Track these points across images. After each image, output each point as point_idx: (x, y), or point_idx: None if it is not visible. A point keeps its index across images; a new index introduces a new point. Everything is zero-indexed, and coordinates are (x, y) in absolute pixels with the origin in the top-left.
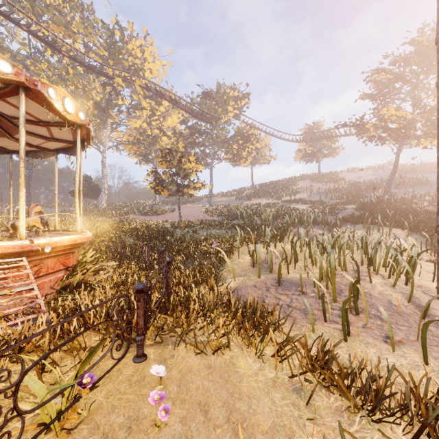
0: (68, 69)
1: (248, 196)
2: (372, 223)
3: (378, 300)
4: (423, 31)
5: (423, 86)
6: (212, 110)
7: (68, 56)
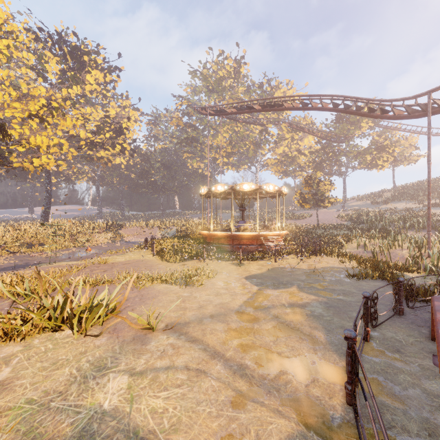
0: (238, 125)
1: (385, 200)
2: None
3: (399, 256)
4: None
5: None
6: (345, 129)
7: (242, 122)
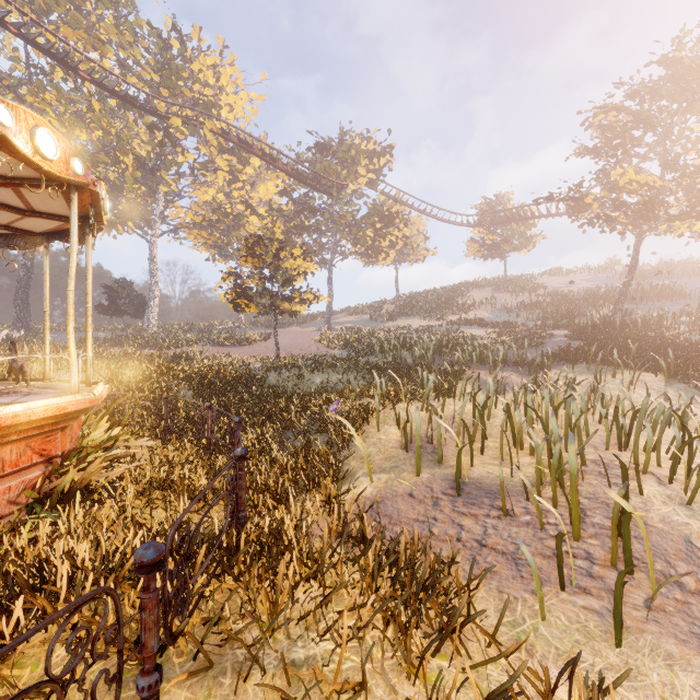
0: (92, 102)
1: (391, 314)
2: (602, 363)
3: (665, 537)
4: (681, 43)
5: (681, 133)
6: (333, 172)
7: (89, 79)
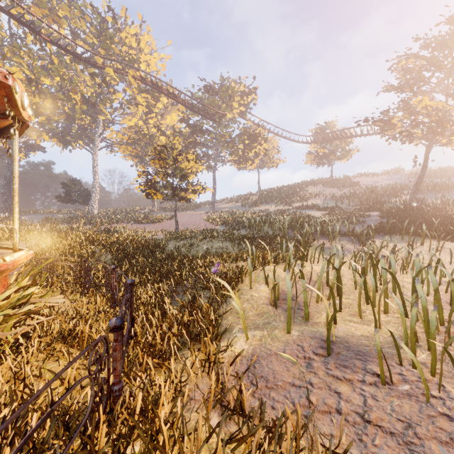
0: (53, 58)
1: (255, 202)
2: (411, 234)
3: None
4: None
5: None
6: (216, 106)
7: (49, 40)
